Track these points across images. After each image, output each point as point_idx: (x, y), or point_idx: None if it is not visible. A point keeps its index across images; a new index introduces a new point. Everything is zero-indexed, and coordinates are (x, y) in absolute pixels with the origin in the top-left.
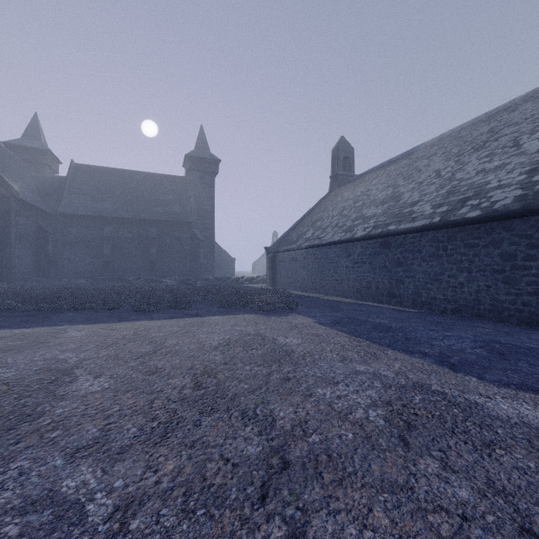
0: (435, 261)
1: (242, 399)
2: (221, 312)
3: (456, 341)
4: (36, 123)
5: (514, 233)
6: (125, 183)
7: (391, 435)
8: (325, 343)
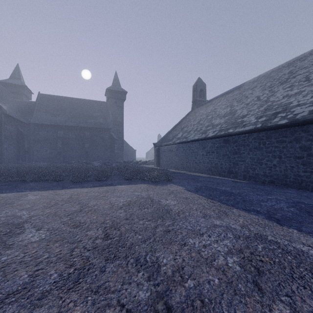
0: (258, 151)
1: (136, 248)
2: (126, 182)
3: (275, 202)
4: (18, 70)
5: (309, 134)
6: (71, 105)
7: (247, 280)
8: (192, 203)
